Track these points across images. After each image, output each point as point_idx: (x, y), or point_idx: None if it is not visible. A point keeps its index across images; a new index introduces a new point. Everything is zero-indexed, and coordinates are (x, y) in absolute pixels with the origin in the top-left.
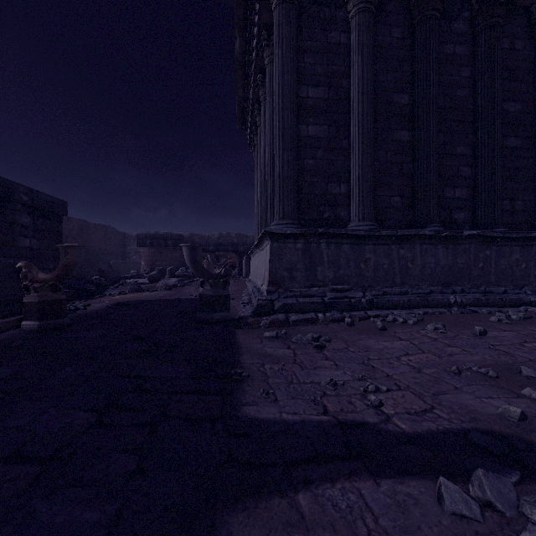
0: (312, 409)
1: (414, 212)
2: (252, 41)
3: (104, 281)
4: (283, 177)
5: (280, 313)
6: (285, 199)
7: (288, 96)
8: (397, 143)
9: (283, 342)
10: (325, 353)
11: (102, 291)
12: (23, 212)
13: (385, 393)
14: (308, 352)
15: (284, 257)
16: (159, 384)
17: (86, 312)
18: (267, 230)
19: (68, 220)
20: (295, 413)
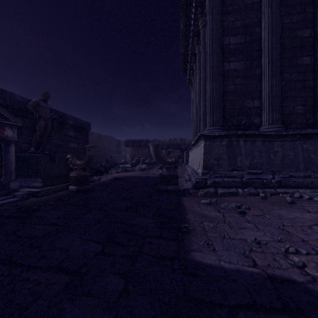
0: (244, 261)
1: (315, 116)
2: (191, 16)
3: (108, 166)
4: (212, 98)
5: (211, 187)
6: (214, 113)
7: (216, 45)
8: (300, 66)
9: (214, 207)
10: (246, 217)
11: (107, 171)
12: (70, 129)
13: (305, 255)
14: (233, 215)
15: (213, 151)
16: (137, 229)
17: (99, 182)
18: (202, 133)
19: (92, 134)
20: (230, 262)
